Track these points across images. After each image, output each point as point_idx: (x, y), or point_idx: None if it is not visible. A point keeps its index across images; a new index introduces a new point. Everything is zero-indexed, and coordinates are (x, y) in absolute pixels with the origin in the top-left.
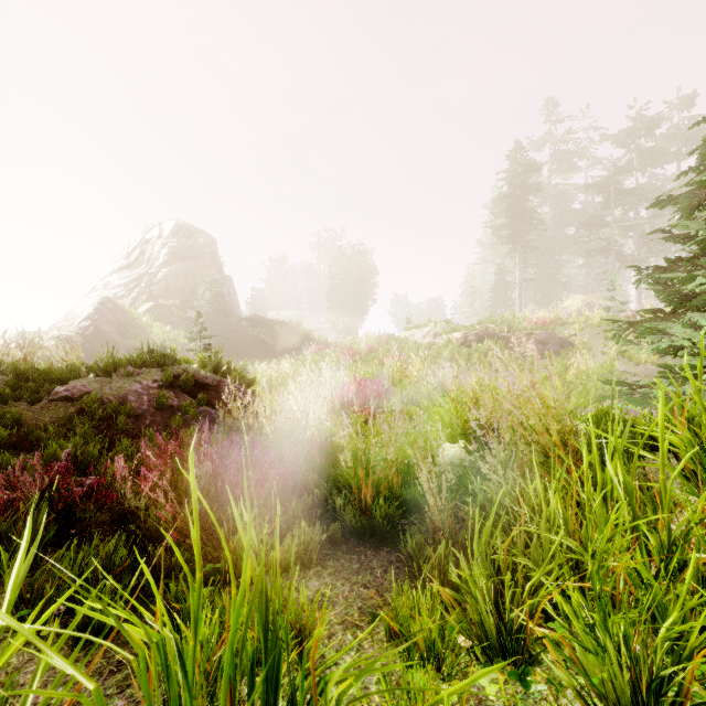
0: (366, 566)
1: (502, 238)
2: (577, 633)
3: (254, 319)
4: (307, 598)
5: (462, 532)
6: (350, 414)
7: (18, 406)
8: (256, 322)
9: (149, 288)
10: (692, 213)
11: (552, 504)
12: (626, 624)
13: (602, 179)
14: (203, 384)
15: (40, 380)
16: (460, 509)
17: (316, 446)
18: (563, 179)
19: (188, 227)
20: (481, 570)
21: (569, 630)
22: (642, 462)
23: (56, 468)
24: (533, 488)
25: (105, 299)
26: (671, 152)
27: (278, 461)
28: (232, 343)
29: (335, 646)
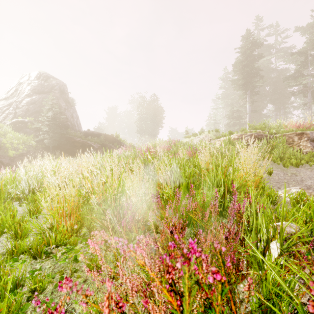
0: None
1: (239, 86)
2: None
3: (88, 132)
4: None
5: None
6: None
7: None
8: (89, 134)
9: (15, 110)
10: None
11: None
12: None
13: (303, 47)
14: None
15: None
16: None
17: None
18: (264, 61)
19: (46, 74)
20: None
21: None
22: None
23: None
24: None
25: None
26: None
27: None
28: (68, 146)
29: None
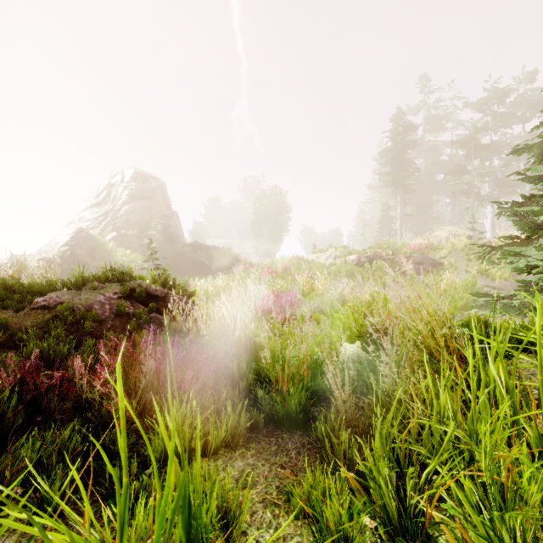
0: (283, 448)
1: (387, 183)
2: (465, 512)
3: (195, 245)
4: (233, 477)
5: (362, 419)
6: (269, 319)
7: (5, 313)
8: (196, 247)
9: (114, 221)
10: (542, 159)
11: (442, 399)
12: (523, 519)
13: (465, 136)
14: (154, 295)
15: (24, 292)
16: (359, 397)
17: (242, 345)
18: (434, 137)
19: (144, 174)
20: (385, 462)
21: (463, 515)
22: (511, 361)
23: (28, 365)
24: (424, 384)
25: (79, 229)
26: (518, 116)
27: (212, 357)
28: (178, 264)
29: (257, 524)
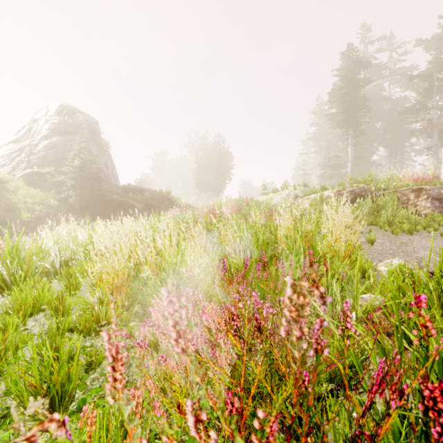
0: None
1: (337, 123)
2: None
3: (128, 187)
4: None
5: None
6: None
7: None
8: (130, 190)
9: (28, 157)
10: None
11: None
12: None
13: (427, 69)
14: None
15: None
16: None
17: None
18: (373, 87)
19: (70, 108)
20: None
21: None
22: None
23: None
24: None
25: None
26: None
27: None
28: (102, 207)
29: None
